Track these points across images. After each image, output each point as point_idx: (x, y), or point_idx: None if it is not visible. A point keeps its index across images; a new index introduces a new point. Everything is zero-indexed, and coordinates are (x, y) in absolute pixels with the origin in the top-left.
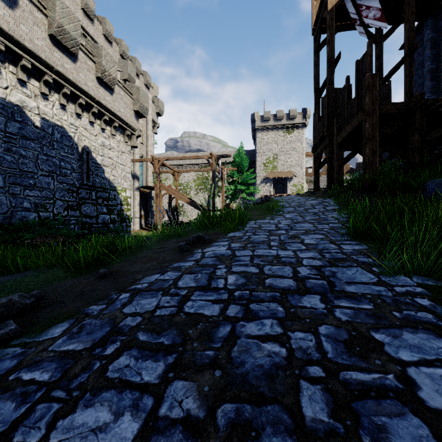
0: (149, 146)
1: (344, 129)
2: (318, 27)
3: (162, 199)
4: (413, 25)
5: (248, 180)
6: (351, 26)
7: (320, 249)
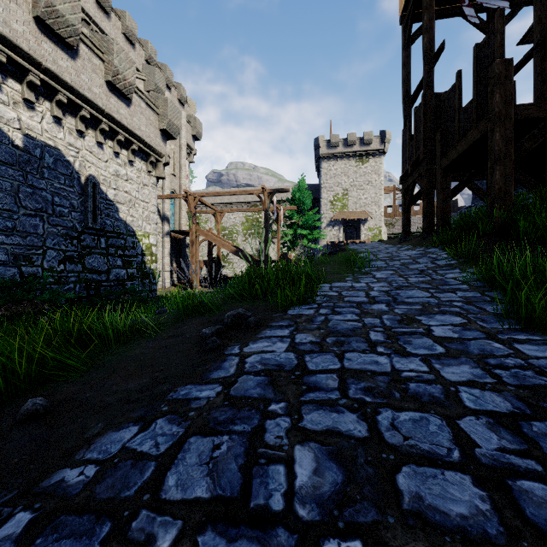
0: (183, 178)
1: (453, 148)
2: (409, 13)
3: (202, 247)
4: (546, 3)
5: (312, 222)
6: (453, 11)
7: (477, 355)
